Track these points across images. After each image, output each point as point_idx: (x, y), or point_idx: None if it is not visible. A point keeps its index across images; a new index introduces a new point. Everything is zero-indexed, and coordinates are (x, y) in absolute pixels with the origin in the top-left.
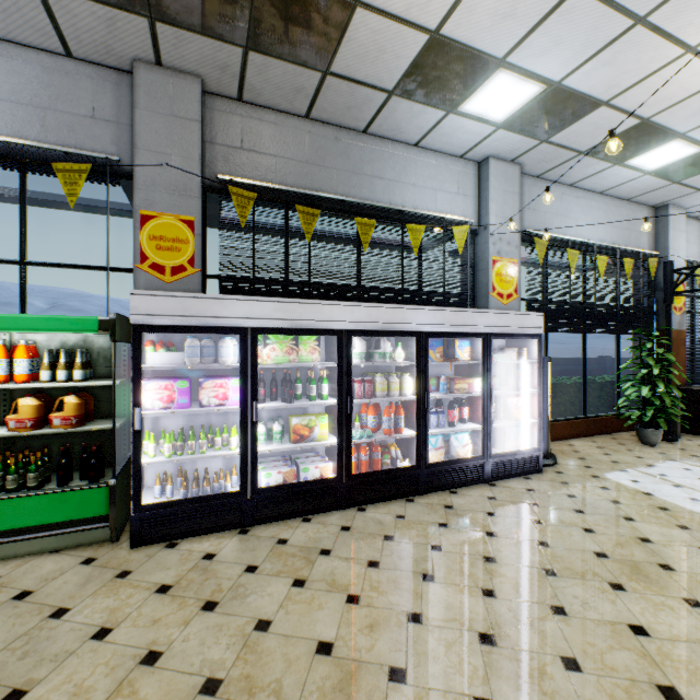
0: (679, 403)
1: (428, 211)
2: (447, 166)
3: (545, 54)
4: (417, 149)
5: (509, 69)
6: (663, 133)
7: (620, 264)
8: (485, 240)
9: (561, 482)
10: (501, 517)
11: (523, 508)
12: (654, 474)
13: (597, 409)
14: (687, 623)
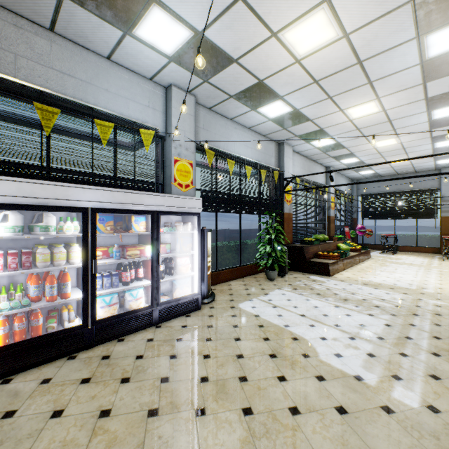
0: (284, 254)
1: (121, 114)
2: (139, 84)
3: (184, 1)
4: (110, 62)
5: (161, 6)
6: (272, 94)
7: (260, 173)
8: (169, 144)
9: (209, 316)
10: (146, 359)
11: (170, 344)
12: (266, 300)
13: (249, 260)
14: (235, 437)
